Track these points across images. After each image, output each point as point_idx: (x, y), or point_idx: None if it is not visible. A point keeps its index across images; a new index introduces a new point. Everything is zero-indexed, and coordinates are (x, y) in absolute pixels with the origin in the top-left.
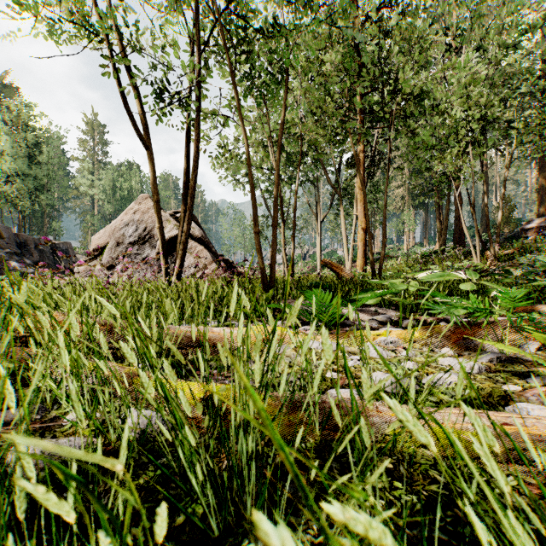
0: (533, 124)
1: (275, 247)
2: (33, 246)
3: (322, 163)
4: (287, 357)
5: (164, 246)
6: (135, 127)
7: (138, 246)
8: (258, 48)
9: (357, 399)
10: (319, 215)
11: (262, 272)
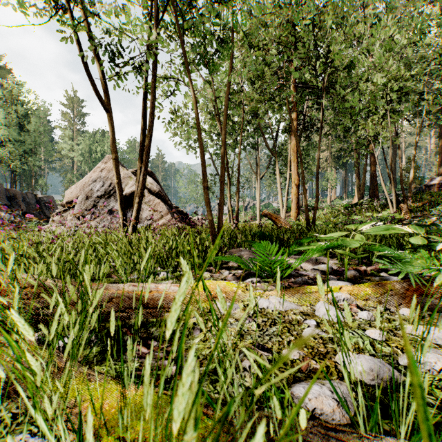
0: (439, 97)
1: (223, 201)
2: (21, 199)
3: (261, 130)
4: (237, 322)
5: (121, 199)
6: (94, 91)
7: (104, 200)
8: (207, 19)
9: (336, 409)
10: (258, 173)
11: (210, 224)
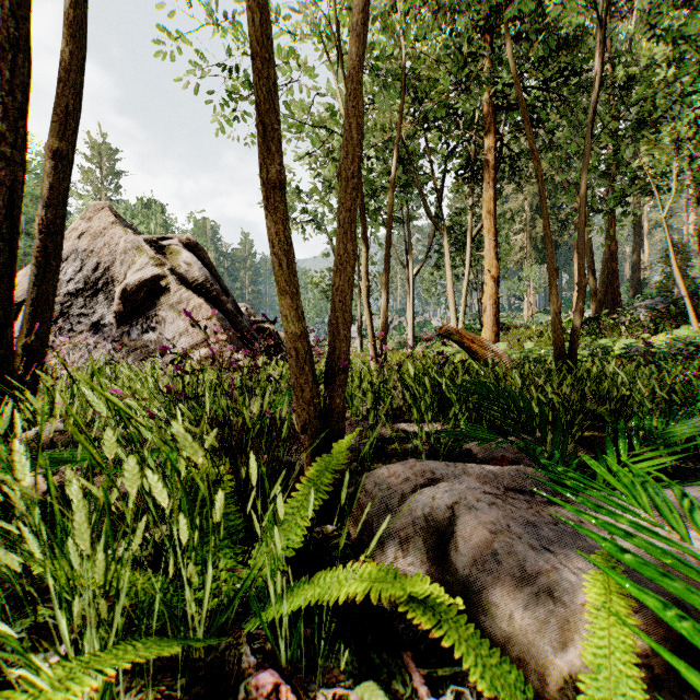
0: None
1: (349, 256)
2: None
3: (418, 186)
4: None
5: None
6: None
7: (84, 301)
8: None
9: None
10: (411, 267)
11: (293, 353)
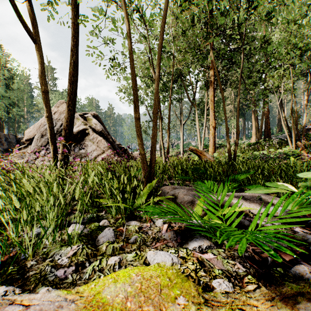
0: None
1: (155, 134)
2: (4, 139)
3: (184, 87)
4: None
5: (52, 133)
6: (19, 18)
7: (56, 138)
8: None
9: None
10: (182, 120)
11: (142, 158)
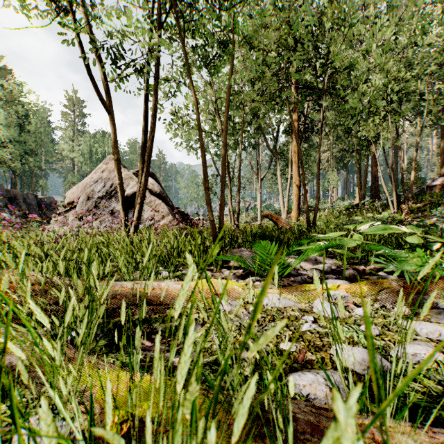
0: (440, 98)
1: (224, 201)
2: (22, 200)
3: (262, 131)
4: (237, 318)
5: (123, 200)
6: (96, 92)
7: (106, 200)
8: (208, 21)
9: (328, 395)
10: (259, 174)
11: (211, 224)
